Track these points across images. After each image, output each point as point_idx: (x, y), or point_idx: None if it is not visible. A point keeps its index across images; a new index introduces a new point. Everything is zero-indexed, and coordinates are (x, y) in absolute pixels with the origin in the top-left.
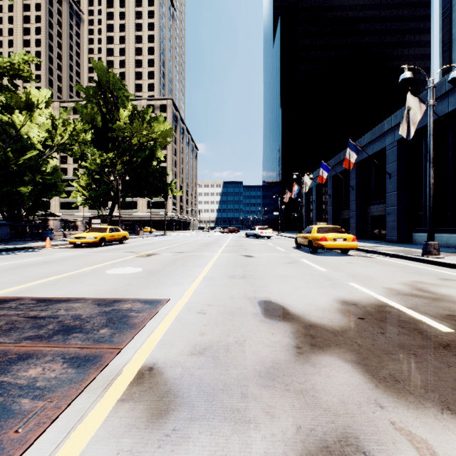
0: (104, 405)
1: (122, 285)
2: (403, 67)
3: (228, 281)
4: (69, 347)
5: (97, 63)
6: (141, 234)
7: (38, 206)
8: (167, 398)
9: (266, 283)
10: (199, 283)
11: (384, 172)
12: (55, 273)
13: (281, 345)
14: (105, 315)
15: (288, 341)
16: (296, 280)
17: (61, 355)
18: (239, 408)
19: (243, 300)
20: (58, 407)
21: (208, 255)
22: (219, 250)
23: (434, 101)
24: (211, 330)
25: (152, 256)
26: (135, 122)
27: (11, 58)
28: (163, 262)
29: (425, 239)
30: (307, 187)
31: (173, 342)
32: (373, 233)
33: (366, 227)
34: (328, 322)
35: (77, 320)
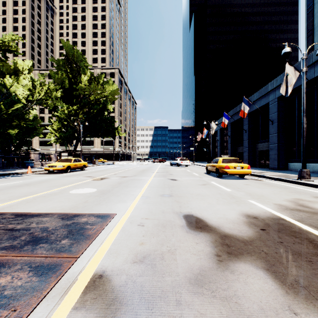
0: (60, 314)
1: (81, 202)
2: (284, 44)
3: (159, 199)
4: (36, 256)
5: (65, 42)
6: (96, 163)
7: (23, 144)
8: (114, 306)
9: (188, 201)
10: (138, 200)
11: (268, 119)
12: (32, 193)
13: (204, 253)
14: (66, 228)
15: (210, 250)
16: (209, 198)
17: (28, 264)
18: (175, 316)
19: (172, 214)
20: (19, 317)
21: (144, 179)
22: (152, 175)
23: (306, 68)
24: (148, 240)
25: (104, 180)
26: (92, 84)
27: (3, 38)
28: (112, 184)
29: (297, 167)
30: (213, 130)
31: (119, 251)
32: (260, 162)
33: (255, 158)
34: (238, 233)
35: (44, 232)
